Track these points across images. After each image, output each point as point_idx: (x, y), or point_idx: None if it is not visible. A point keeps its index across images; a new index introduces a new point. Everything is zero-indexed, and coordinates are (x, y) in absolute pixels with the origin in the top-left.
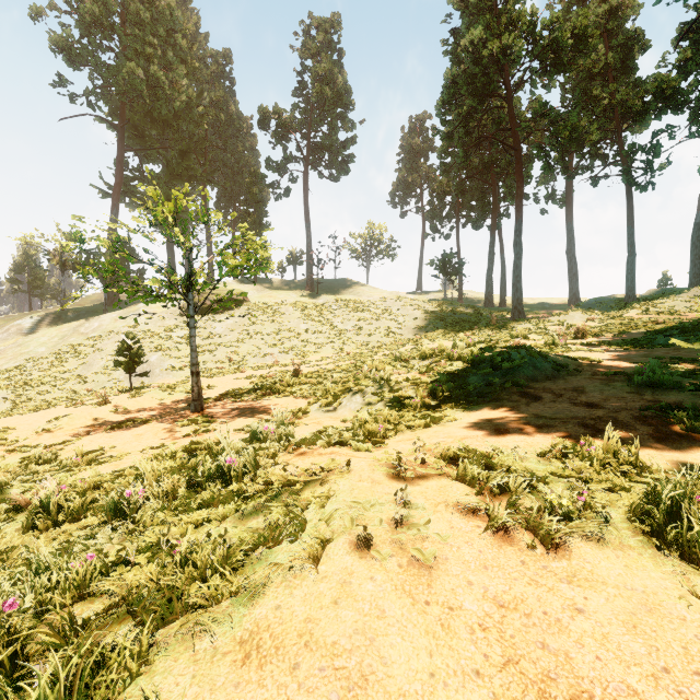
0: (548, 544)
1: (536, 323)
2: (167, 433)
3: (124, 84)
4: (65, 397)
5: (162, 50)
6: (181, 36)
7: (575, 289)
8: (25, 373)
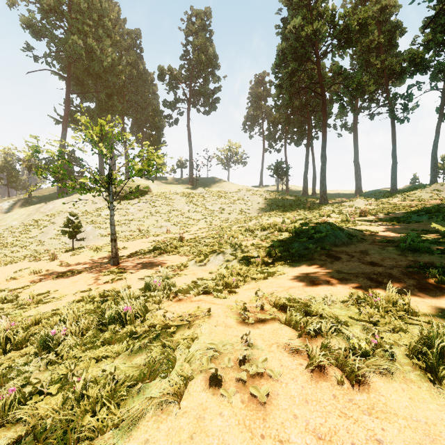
0: (352, 380)
1: (335, 206)
2: (94, 280)
3: (70, 50)
4: (29, 254)
5: (95, 29)
6: (107, 20)
7: (359, 184)
8: (3, 238)
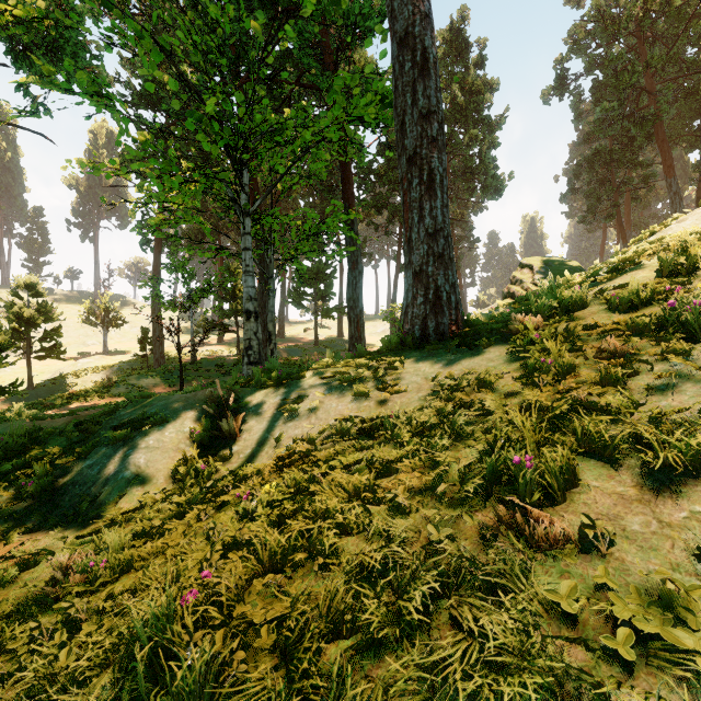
0: None
1: None
2: None
3: None
4: None
5: None
6: None
7: None
8: None
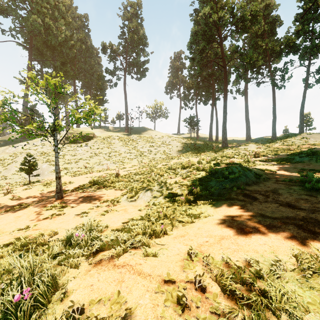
0: None
1: (234, 149)
2: (36, 215)
3: (31, 26)
4: None
5: (52, 11)
6: (62, 5)
7: (249, 133)
8: None
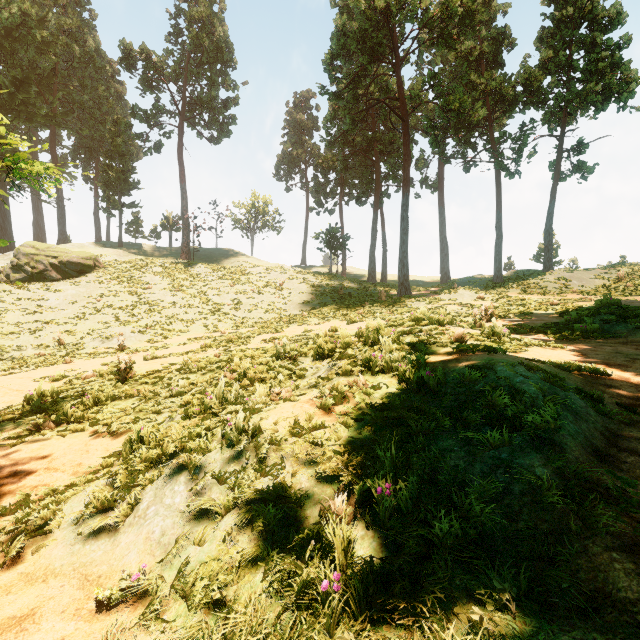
0: None
1: (429, 300)
2: None
3: None
4: None
5: None
6: None
7: (447, 268)
8: None
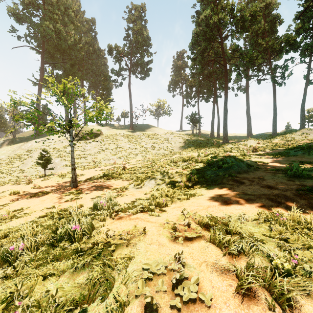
0: (283, 305)
1: (234, 144)
2: (57, 199)
3: (43, 32)
4: (13, 179)
5: (62, 17)
6: (71, 11)
7: (250, 129)
8: None
